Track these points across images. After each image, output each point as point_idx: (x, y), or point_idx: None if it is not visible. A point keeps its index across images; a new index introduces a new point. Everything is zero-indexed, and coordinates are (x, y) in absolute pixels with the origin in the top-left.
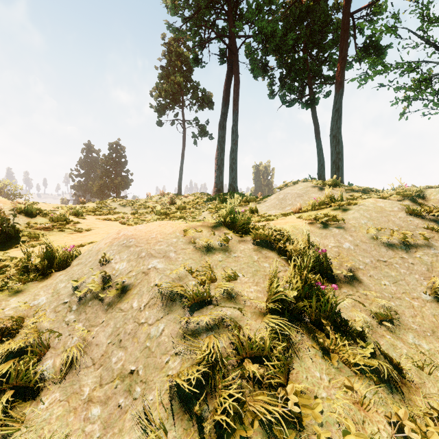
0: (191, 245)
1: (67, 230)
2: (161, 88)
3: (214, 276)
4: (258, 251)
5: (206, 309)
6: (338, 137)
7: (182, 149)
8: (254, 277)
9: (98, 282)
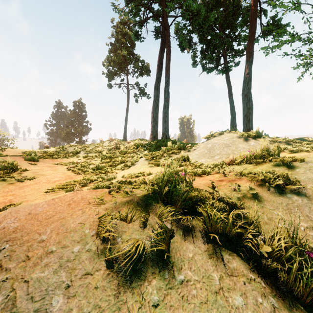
0: (103, 258)
1: (11, 179)
2: (111, 60)
3: None
4: (216, 256)
5: None
6: (249, 96)
7: (127, 105)
8: None
9: None
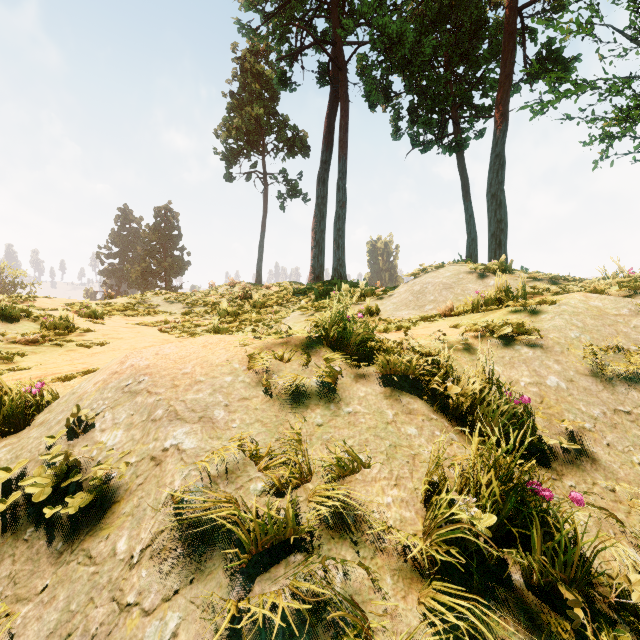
0: (260, 389)
1: (68, 343)
2: (231, 125)
3: (305, 467)
4: (394, 398)
5: (284, 567)
6: (499, 197)
7: (263, 216)
8: (390, 463)
9: (58, 476)
